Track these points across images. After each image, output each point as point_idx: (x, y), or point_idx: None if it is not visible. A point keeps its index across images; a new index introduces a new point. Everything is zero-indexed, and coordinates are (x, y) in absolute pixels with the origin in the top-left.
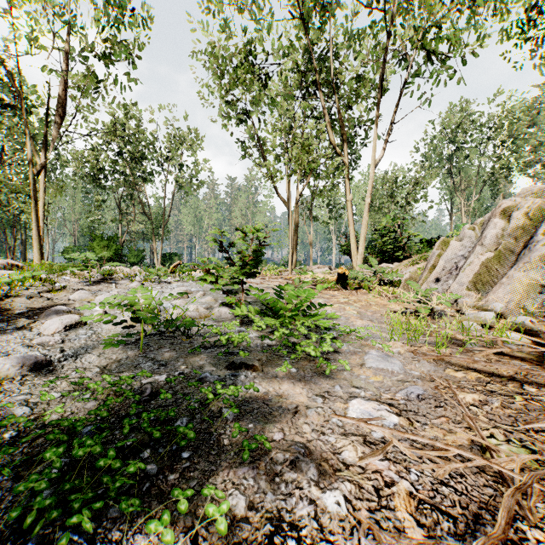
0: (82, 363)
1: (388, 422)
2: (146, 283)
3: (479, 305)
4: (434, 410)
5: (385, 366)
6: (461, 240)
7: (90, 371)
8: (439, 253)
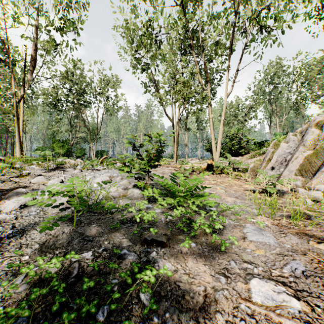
0: (26, 239)
1: (292, 308)
2: (84, 170)
3: (306, 186)
4: (323, 289)
5: (263, 240)
6: (287, 142)
7: (31, 248)
8: (273, 151)
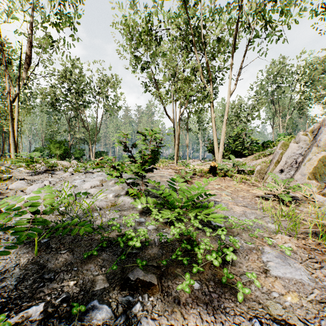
0: None
1: None
2: (76, 173)
3: (324, 192)
4: None
5: (292, 275)
6: (297, 143)
7: None
8: (282, 152)
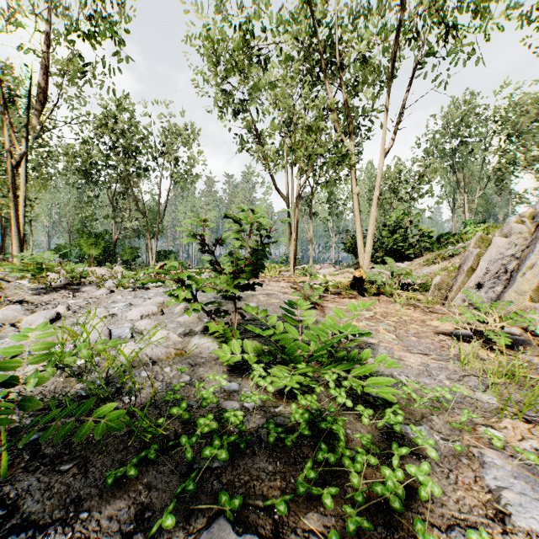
0: None
1: None
2: (118, 289)
3: None
4: None
5: None
6: (506, 236)
7: None
8: (479, 252)
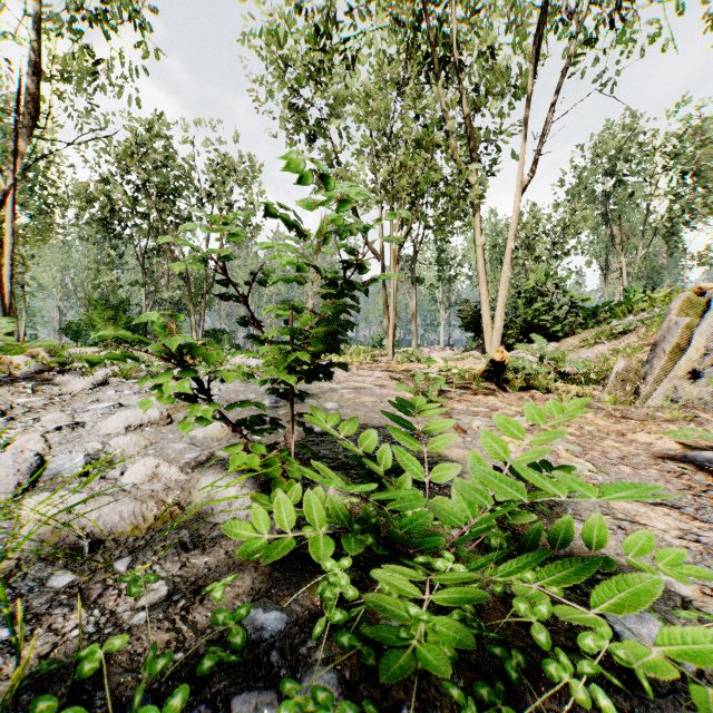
0: None
1: None
2: (116, 380)
3: None
4: None
5: None
6: None
7: None
8: (689, 322)
